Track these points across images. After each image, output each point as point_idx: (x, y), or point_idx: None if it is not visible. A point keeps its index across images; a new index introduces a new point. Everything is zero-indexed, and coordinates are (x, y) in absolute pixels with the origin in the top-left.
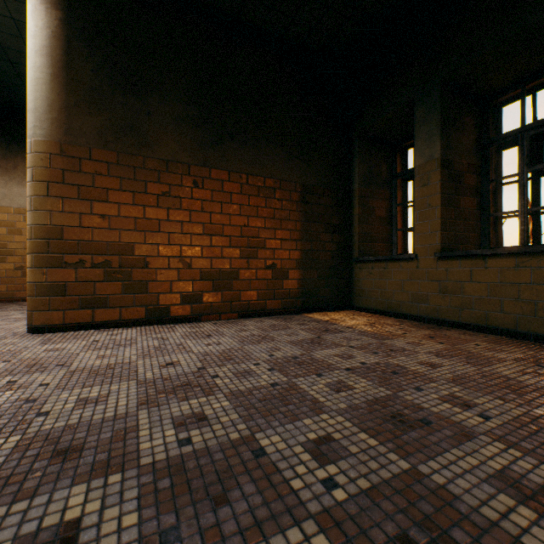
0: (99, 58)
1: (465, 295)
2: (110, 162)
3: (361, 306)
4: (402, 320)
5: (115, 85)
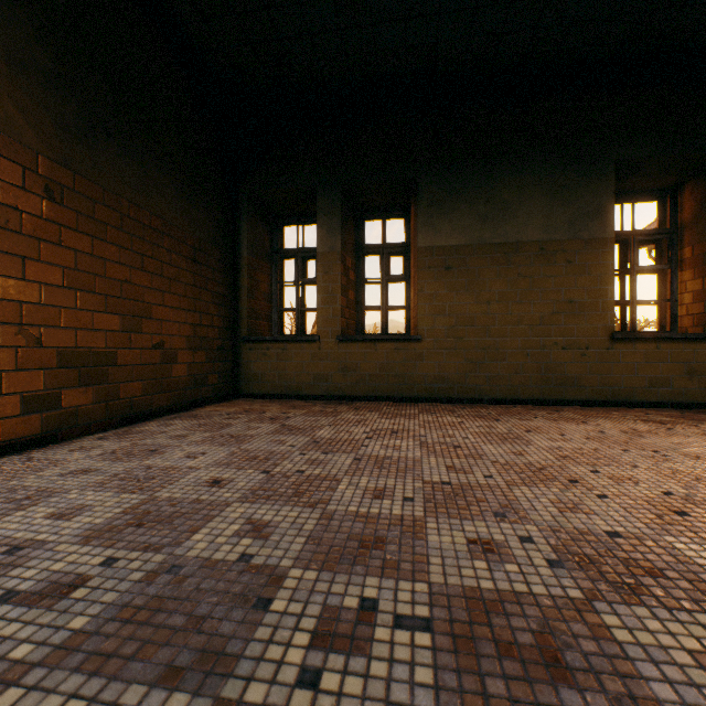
0: None
1: (362, 372)
2: None
3: (253, 392)
4: (306, 400)
5: None
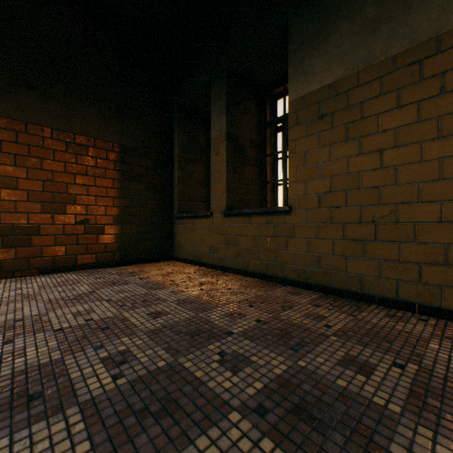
0: None
1: (240, 246)
2: None
3: (179, 257)
4: (203, 268)
5: None
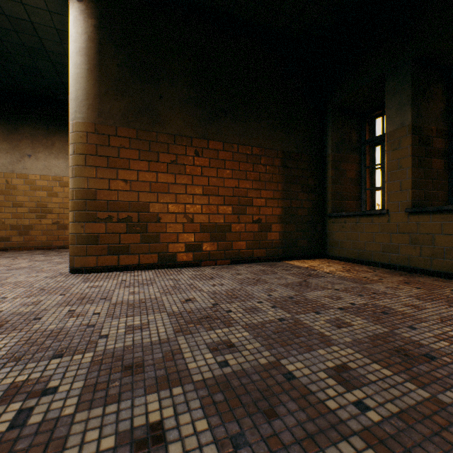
0: (122, 54)
1: (436, 246)
2: (131, 138)
3: (334, 255)
4: (374, 267)
5: (134, 76)
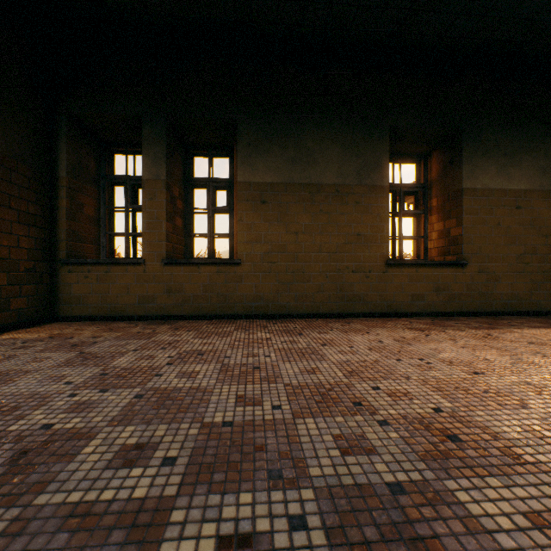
0: None
1: (186, 293)
2: None
3: (73, 315)
4: (131, 321)
5: None
